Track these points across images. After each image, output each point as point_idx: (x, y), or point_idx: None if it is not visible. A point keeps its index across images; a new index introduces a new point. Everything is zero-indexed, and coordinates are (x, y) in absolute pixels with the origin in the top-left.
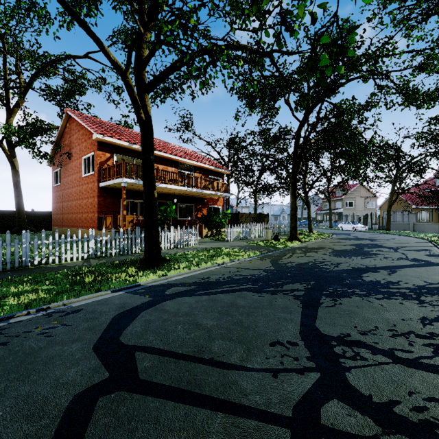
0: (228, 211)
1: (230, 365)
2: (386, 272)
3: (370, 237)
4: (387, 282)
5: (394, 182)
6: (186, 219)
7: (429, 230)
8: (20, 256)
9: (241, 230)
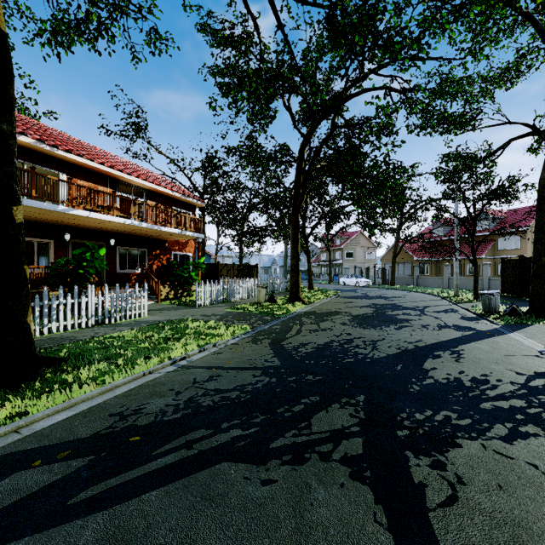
0: (201, 260)
1: None
2: (450, 356)
3: (381, 294)
4: (474, 382)
5: (398, 229)
6: (132, 273)
7: (432, 285)
8: None
9: (221, 288)
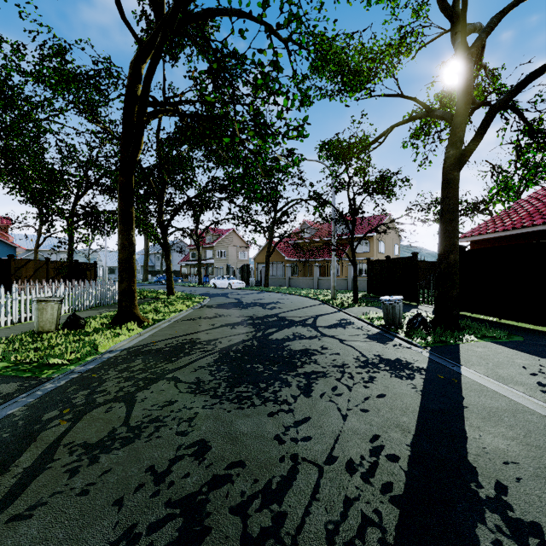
0: None
1: None
2: None
3: (256, 299)
4: None
5: (272, 227)
6: None
7: (304, 285)
8: None
9: None
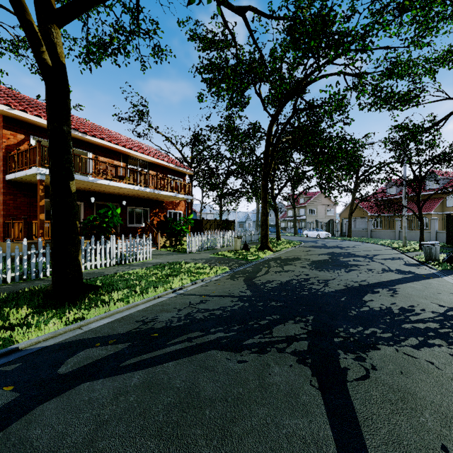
0: (190, 217)
1: None
2: (387, 292)
3: (337, 245)
4: (402, 310)
5: (354, 190)
6: (138, 226)
7: (385, 237)
8: None
9: (206, 238)
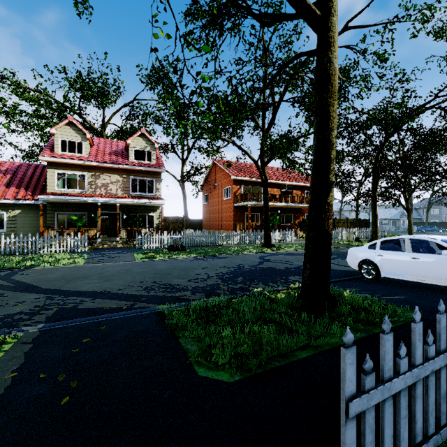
0: None
1: (292, 262)
2: None
3: None
4: None
5: None
6: (286, 225)
7: None
8: (208, 242)
9: None
